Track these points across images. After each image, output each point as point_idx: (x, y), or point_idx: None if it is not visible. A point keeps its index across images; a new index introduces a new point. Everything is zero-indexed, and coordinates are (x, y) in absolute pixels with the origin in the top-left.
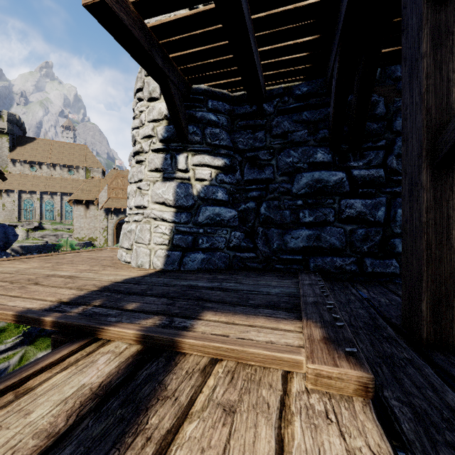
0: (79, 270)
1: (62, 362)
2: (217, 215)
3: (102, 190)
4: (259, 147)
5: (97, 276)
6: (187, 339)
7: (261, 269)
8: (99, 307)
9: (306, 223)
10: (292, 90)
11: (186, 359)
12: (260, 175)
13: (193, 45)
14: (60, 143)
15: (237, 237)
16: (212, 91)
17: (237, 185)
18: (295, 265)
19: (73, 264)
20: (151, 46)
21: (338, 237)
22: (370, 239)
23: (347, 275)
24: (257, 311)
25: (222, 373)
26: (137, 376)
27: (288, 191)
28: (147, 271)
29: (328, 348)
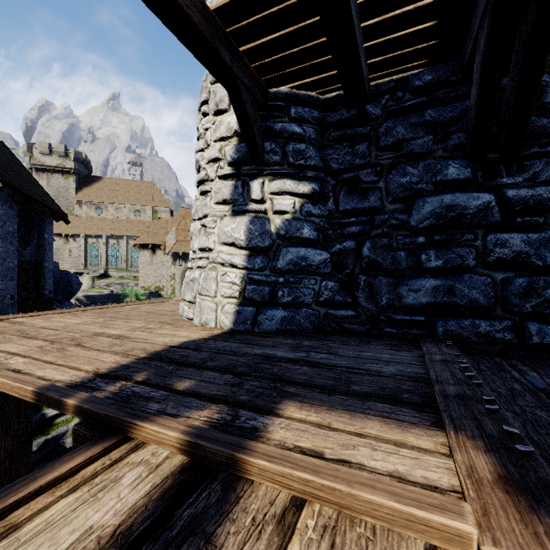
0: (132, 328)
1: (73, 476)
2: (303, 259)
3: (169, 232)
4: (361, 165)
5: (151, 337)
6: (255, 458)
7: (364, 333)
8: (141, 384)
9: (430, 269)
10: (409, 82)
11: (254, 490)
12: (362, 203)
13: (270, 30)
14: (126, 182)
15: (330, 288)
16: (296, 94)
17: (329, 218)
18: (414, 329)
19: (128, 320)
20: (214, 35)
21: (483, 290)
22: (537, 293)
23: (497, 347)
24: (365, 405)
25: (313, 530)
26: (174, 519)
27: (403, 224)
28: (212, 332)
29: (516, 506)
